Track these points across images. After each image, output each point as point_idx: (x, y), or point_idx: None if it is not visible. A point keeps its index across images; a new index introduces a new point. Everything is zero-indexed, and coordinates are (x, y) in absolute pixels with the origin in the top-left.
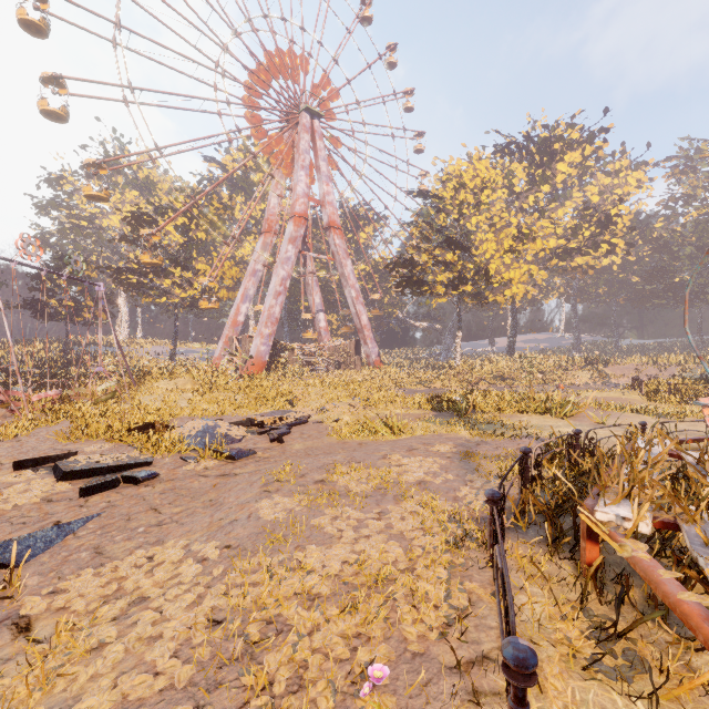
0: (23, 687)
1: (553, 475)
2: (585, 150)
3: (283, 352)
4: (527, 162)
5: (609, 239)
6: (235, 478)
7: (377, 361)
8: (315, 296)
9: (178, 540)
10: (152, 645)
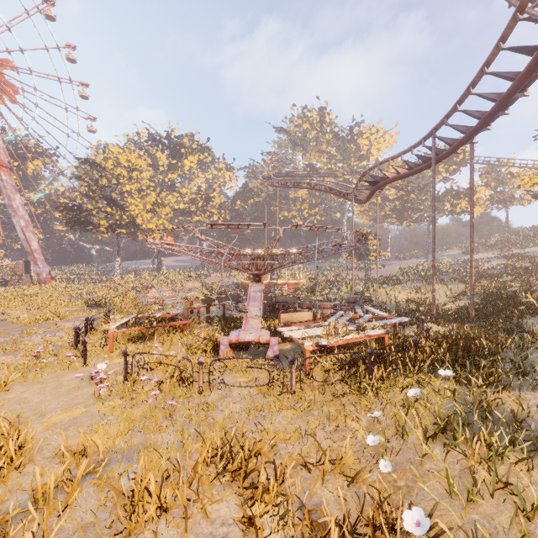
0: None
1: None
2: (200, 155)
3: None
4: (166, 154)
5: (211, 209)
6: None
7: (48, 278)
8: None
9: None
10: None
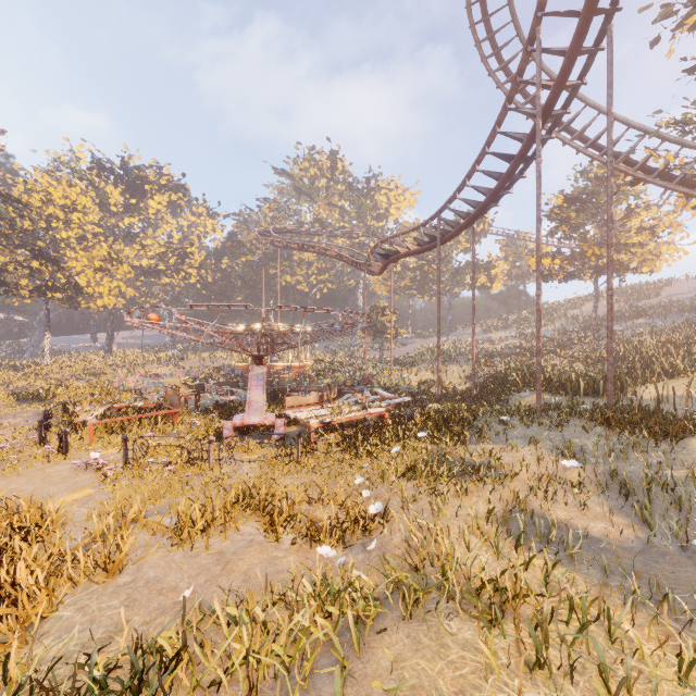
0: None
1: None
2: (172, 195)
3: None
4: (122, 191)
5: (188, 269)
6: None
7: None
8: None
9: None
10: None
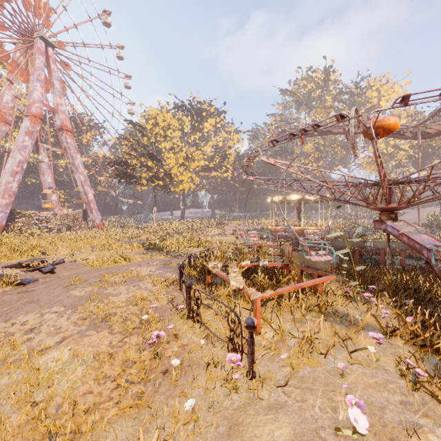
0: (1, 355)
1: (200, 265)
2: (216, 119)
3: (16, 218)
4: (191, 118)
5: (226, 165)
6: (34, 291)
7: (100, 224)
8: (47, 176)
9: (23, 316)
10: (59, 330)
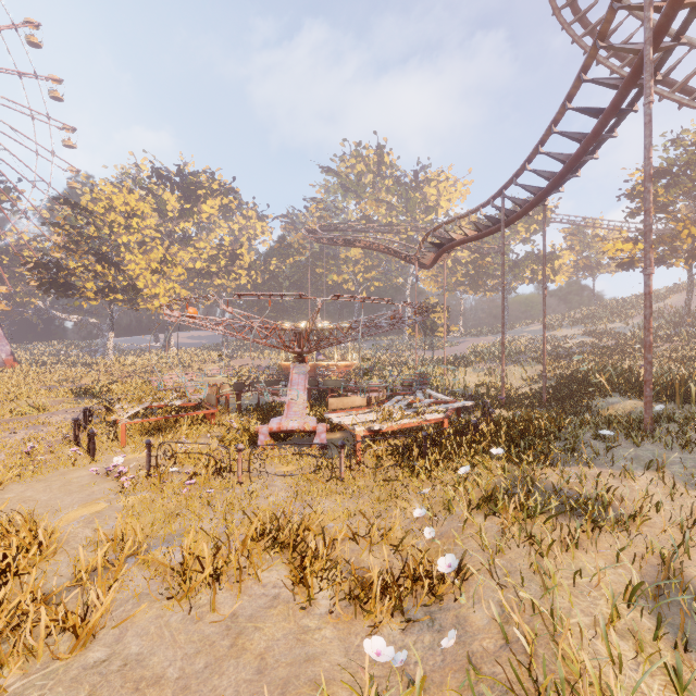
0: None
1: None
2: (223, 199)
3: None
4: (178, 196)
5: (238, 270)
6: None
7: (9, 360)
8: None
9: None
10: None
